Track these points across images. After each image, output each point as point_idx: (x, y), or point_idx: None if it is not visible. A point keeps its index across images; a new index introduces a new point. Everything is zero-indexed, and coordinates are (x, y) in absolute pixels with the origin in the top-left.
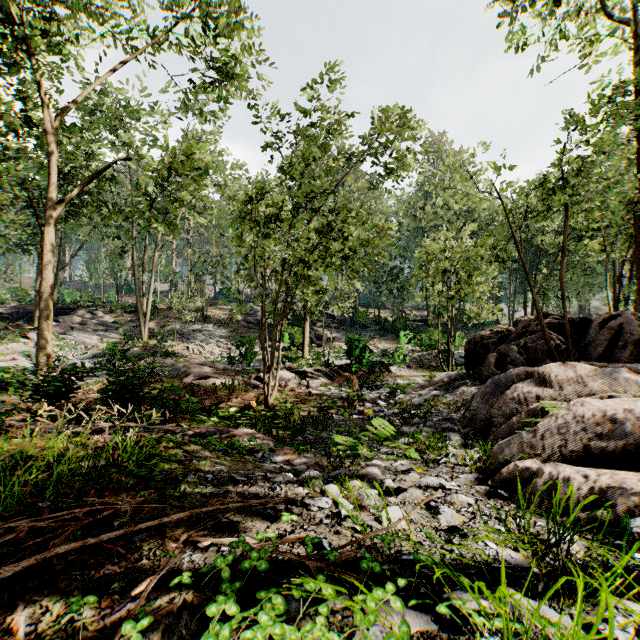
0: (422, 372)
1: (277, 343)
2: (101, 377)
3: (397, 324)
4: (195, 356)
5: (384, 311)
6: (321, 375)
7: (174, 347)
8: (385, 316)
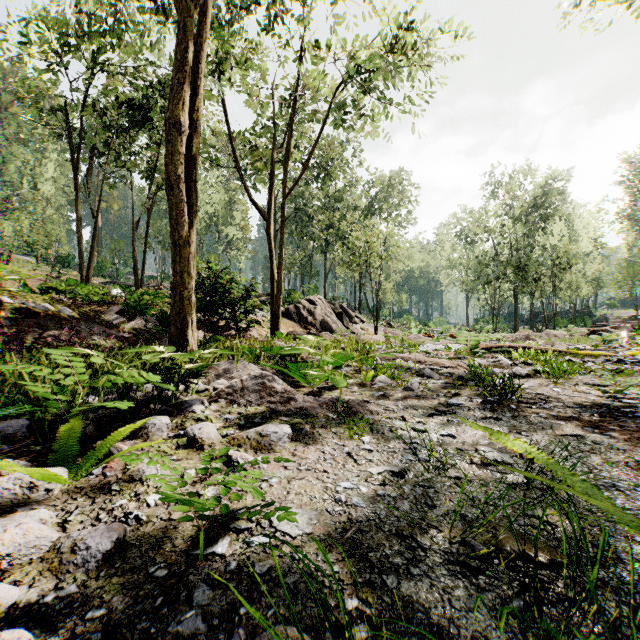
0: None
1: None
2: None
3: None
4: None
5: None
6: None
7: None
8: None
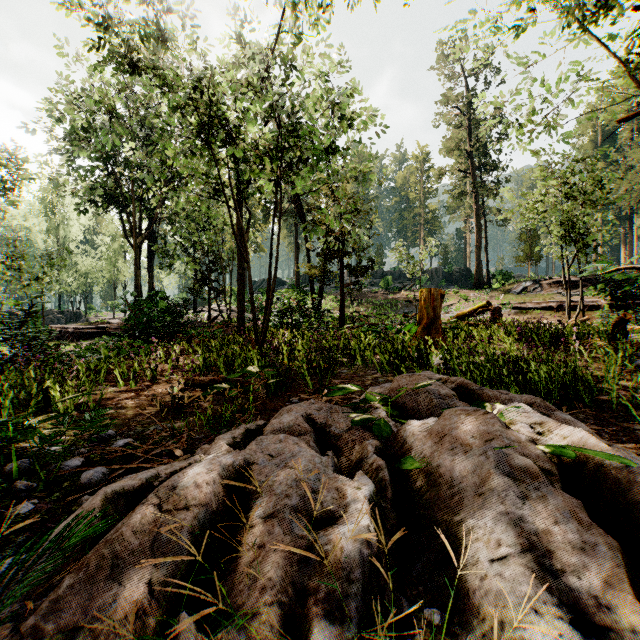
0: None
1: None
2: None
3: None
4: None
5: None
6: None
7: None
8: None
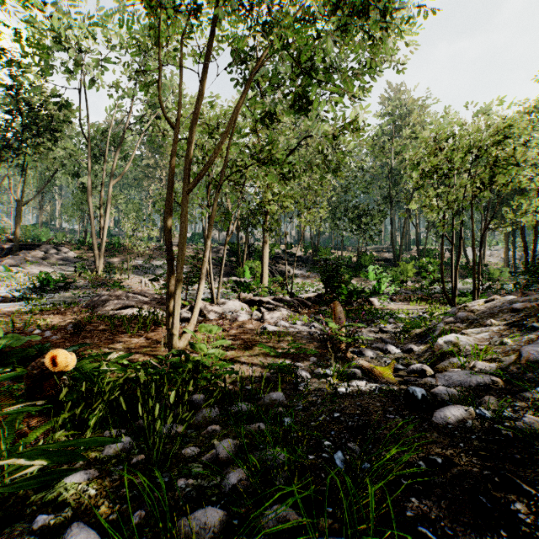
0: (414, 305)
1: (238, 279)
2: (1, 307)
3: (362, 261)
4: (146, 289)
5: (345, 252)
6: (282, 306)
7: (127, 280)
8: (347, 256)
